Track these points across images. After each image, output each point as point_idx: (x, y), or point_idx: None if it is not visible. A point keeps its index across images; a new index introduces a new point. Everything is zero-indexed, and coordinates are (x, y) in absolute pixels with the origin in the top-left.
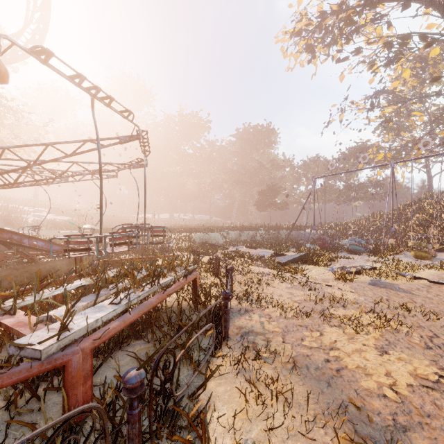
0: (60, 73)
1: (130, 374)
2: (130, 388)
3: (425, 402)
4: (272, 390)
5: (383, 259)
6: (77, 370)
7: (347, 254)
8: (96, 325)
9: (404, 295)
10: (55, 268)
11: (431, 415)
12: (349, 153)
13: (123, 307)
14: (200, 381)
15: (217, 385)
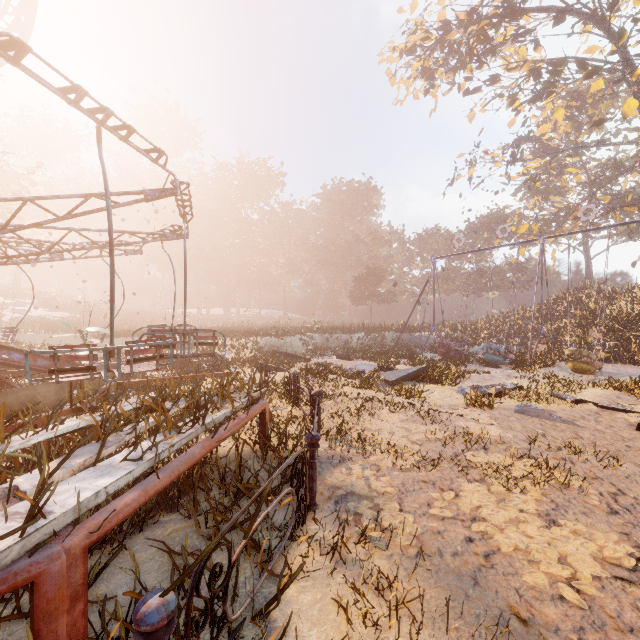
0: (38, 80)
1: (147, 606)
2: (147, 631)
3: (623, 605)
4: (390, 600)
5: (530, 374)
6: (57, 587)
7: (481, 366)
8: (95, 501)
9: (566, 428)
10: (36, 398)
11: (636, 629)
12: (481, 224)
13: (145, 466)
14: (273, 586)
15: (300, 591)
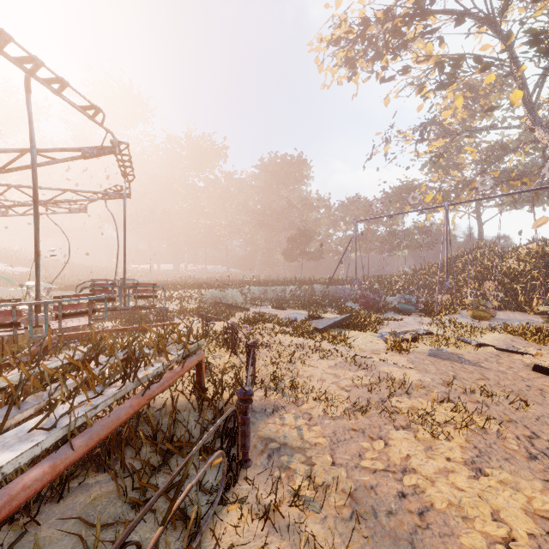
0: None
1: None
2: None
3: None
4: None
5: (438, 321)
6: None
7: (396, 314)
8: None
9: (473, 370)
10: None
11: None
12: (394, 193)
13: (59, 434)
14: None
15: None
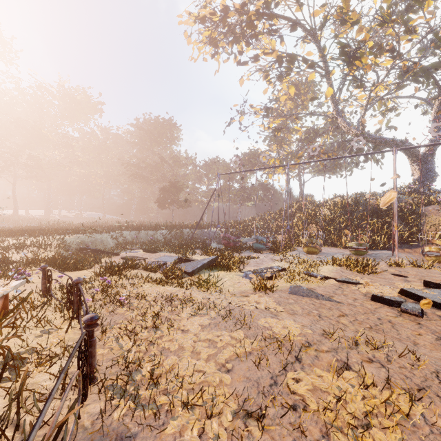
0: None
1: None
2: None
3: None
4: None
5: (284, 257)
6: None
7: (251, 252)
8: None
9: (331, 305)
10: None
11: None
12: (244, 158)
13: None
14: None
15: None
